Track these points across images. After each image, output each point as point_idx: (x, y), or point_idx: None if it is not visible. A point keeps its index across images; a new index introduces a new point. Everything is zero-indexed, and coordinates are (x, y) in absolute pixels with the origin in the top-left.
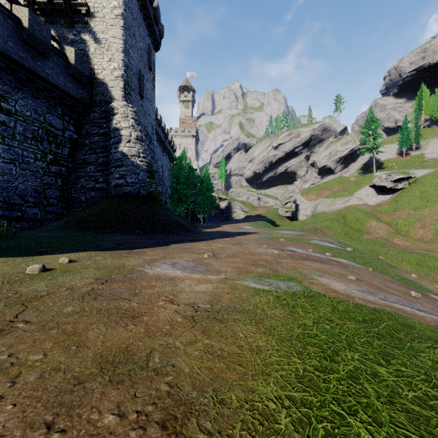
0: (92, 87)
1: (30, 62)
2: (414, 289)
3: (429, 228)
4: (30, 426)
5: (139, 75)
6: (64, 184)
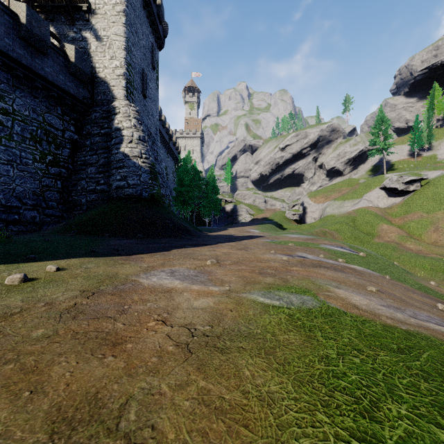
0: (93, 86)
1: (28, 60)
2: (437, 300)
3: (443, 231)
4: None
5: (142, 74)
6: (64, 186)
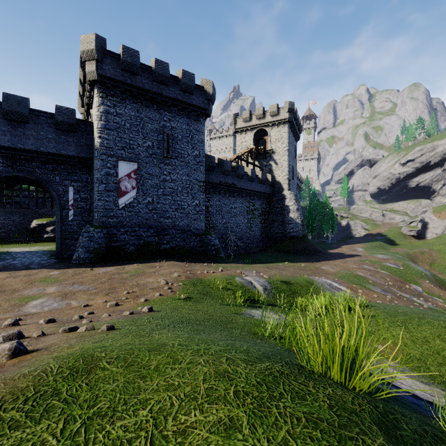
0: (274, 185)
1: (260, 189)
2: (402, 281)
3: None
4: (325, 274)
5: (292, 169)
6: (266, 230)
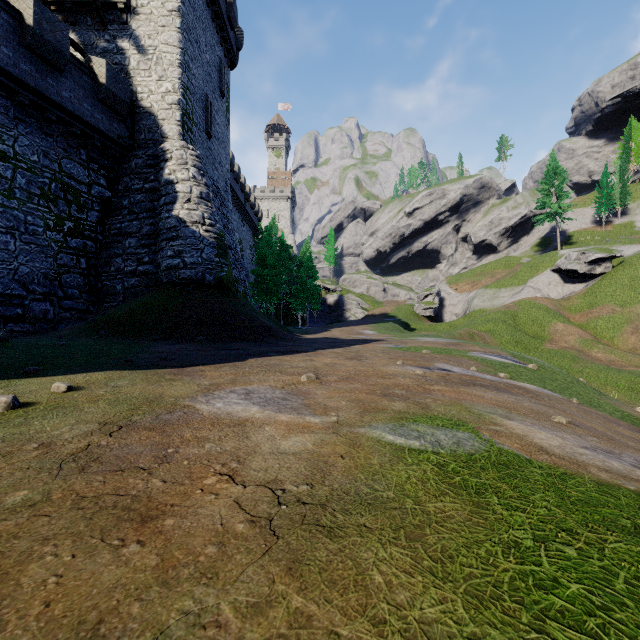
0: (134, 119)
1: (37, 79)
2: None
3: None
4: None
5: (206, 103)
6: (91, 266)
